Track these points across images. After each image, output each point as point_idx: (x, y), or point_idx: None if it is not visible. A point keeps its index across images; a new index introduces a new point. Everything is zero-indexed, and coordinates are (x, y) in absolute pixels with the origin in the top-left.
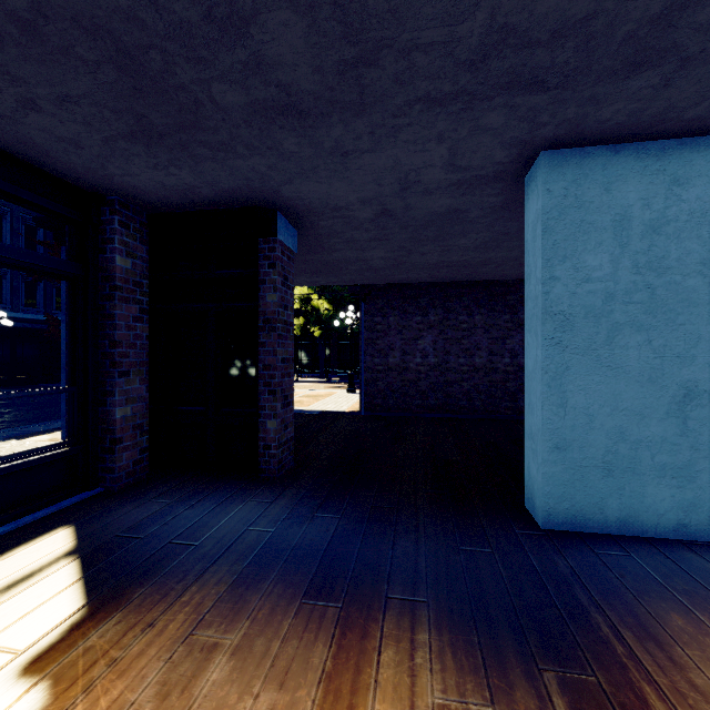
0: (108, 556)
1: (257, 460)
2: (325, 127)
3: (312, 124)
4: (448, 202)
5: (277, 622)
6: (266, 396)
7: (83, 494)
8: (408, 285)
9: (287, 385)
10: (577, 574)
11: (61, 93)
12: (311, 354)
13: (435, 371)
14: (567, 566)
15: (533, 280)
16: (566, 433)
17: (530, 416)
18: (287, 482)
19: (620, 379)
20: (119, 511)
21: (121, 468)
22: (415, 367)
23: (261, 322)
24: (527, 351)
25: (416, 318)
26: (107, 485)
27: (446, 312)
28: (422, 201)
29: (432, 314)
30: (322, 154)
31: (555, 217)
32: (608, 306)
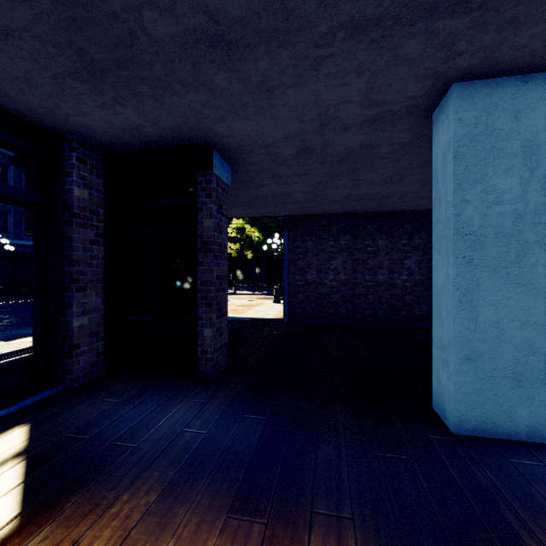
0: (52, 458)
1: (196, 363)
2: (252, 59)
3: (240, 57)
4: (362, 138)
5: (202, 543)
6: (203, 308)
7: (45, 393)
8: (323, 216)
9: (222, 298)
10: (498, 487)
11: (3, 26)
12: (245, 272)
13: (345, 285)
14: (486, 477)
15: (443, 204)
16: (477, 345)
17: (440, 328)
18: (221, 382)
19: (530, 295)
20: (72, 410)
21: (78, 370)
22: (329, 283)
23: (199, 244)
24: (436, 269)
25: (329, 243)
26: (66, 384)
27: (354, 237)
28: (338, 137)
29: (342, 239)
30: (250, 90)
31: (466, 145)
32: (518, 227)
